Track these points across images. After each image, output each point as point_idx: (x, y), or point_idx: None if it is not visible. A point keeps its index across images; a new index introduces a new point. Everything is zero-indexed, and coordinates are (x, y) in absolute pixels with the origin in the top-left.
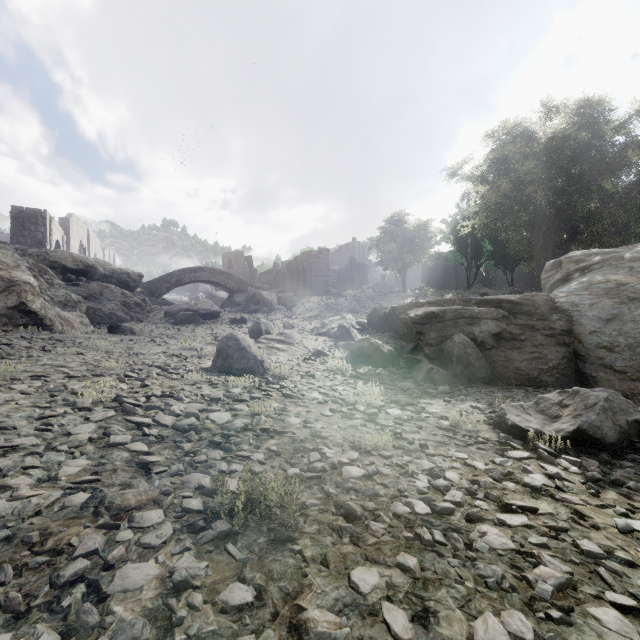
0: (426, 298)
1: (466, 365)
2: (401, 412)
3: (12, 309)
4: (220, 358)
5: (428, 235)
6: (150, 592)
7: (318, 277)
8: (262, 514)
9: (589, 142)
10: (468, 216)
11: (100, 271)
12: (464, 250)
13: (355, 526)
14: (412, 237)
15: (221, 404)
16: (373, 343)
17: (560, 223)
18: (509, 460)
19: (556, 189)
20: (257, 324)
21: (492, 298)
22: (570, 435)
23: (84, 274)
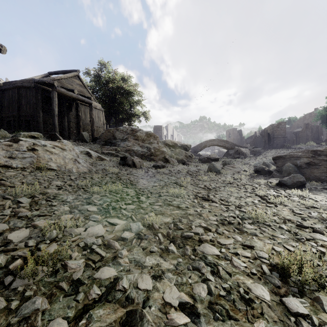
0: None
1: (288, 173)
2: (246, 180)
3: (163, 158)
4: (208, 169)
5: None
6: (191, 180)
7: (278, 138)
8: (203, 180)
9: None
10: None
11: (178, 145)
12: None
13: (214, 182)
14: None
15: (205, 175)
16: (261, 167)
17: None
18: (254, 184)
19: None
20: (225, 161)
21: (314, 149)
22: (278, 183)
23: (174, 146)
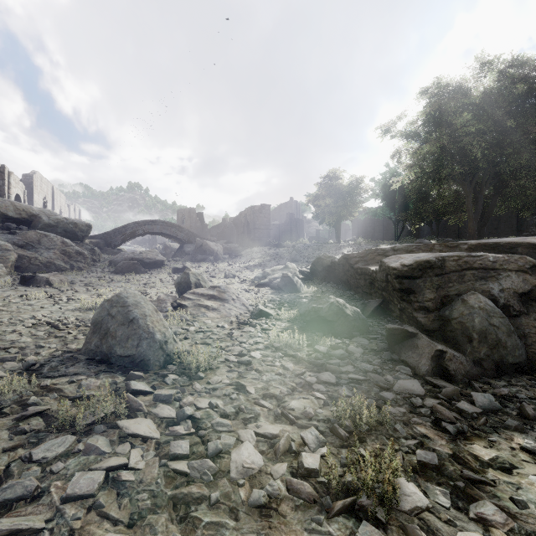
0: (362, 248)
1: (493, 345)
2: None
3: None
4: (96, 335)
5: (361, 191)
6: None
7: (260, 230)
8: None
9: (526, 94)
10: (396, 174)
11: (44, 220)
12: (393, 205)
13: None
14: (346, 193)
15: None
16: (334, 303)
17: (490, 176)
18: None
19: (489, 143)
20: (185, 275)
21: (497, 241)
22: None
23: (28, 223)
